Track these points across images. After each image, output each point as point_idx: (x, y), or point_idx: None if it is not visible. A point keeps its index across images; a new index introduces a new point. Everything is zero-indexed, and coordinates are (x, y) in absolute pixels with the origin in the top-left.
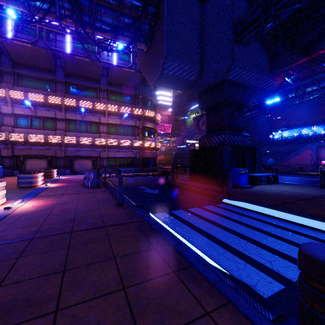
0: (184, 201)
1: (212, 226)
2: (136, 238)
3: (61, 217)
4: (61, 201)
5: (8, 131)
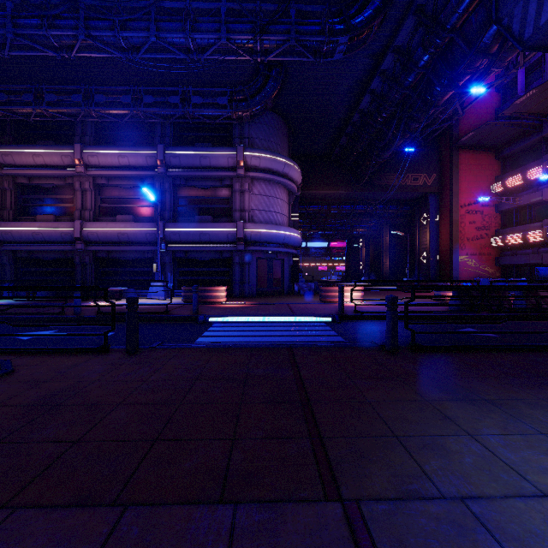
0: (377, 335)
1: (276, 329)
2: (270, 313)
3: (318, 308)
4: (365, 307)
5: (546, 226)
